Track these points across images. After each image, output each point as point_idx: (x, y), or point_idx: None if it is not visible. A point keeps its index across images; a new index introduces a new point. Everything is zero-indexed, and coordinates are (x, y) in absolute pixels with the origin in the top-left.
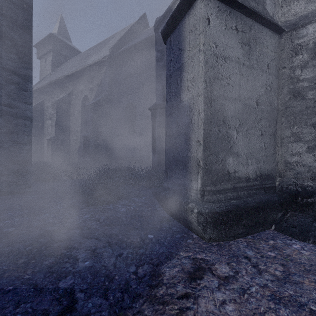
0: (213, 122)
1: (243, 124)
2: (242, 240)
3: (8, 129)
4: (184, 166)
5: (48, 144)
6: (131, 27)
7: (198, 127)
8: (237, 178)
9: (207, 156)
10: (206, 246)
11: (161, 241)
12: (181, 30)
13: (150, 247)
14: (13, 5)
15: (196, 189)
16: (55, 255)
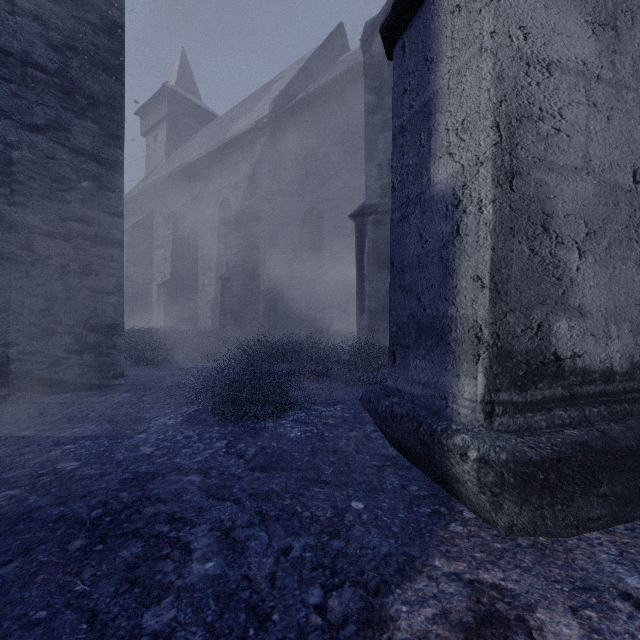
0: (516, 230)
1: (596, 234)
2: (602, 537)
3: (82, 264)
4: (440, 339)
5: (159, 295)
6: (312, 55)
7: (477, 242)
8: (581, 372)
9: (501, 316)
10: (501, 546)
11: (384, 522)
12: (432, 13)
13: (358, 535)
14: (90, 28)
15: (473, 398)
16: (145, 536)
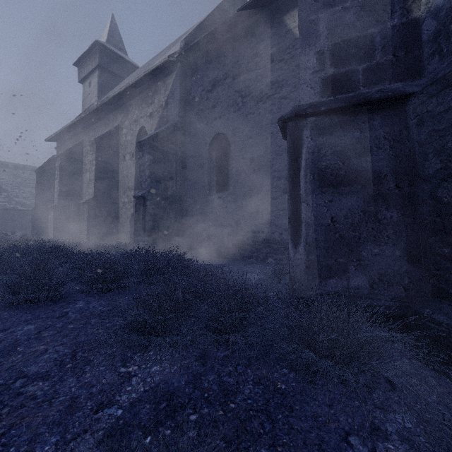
0: None
1: None
2: None
3: None
4: None
5: (83, 211)
6: (218, 6)
7: None
8: None
9: None
10: None
11: None
12: None
13: None
14: None
15: None
16: None
